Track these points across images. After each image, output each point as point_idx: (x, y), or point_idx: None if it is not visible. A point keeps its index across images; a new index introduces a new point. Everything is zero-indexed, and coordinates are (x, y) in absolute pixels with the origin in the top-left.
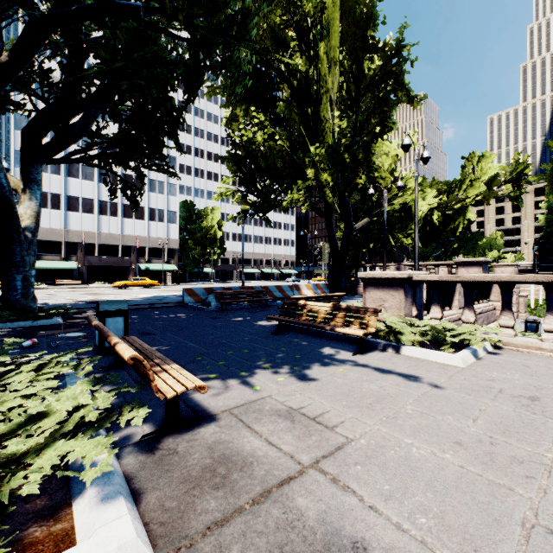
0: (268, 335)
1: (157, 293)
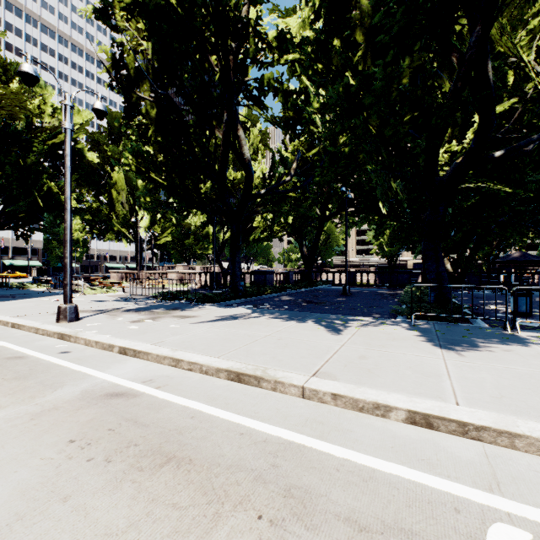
0: None
1: None
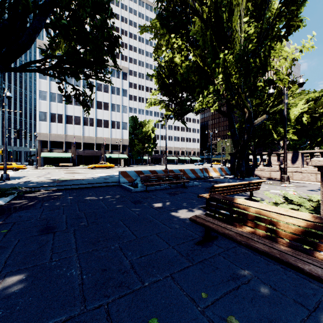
0: (192, 247)
1: (110, 172)
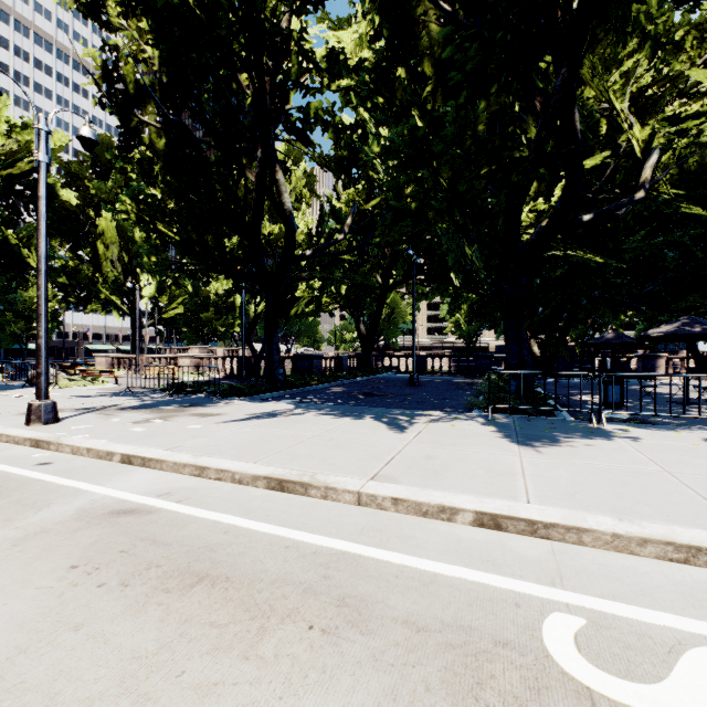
0: None
1: None
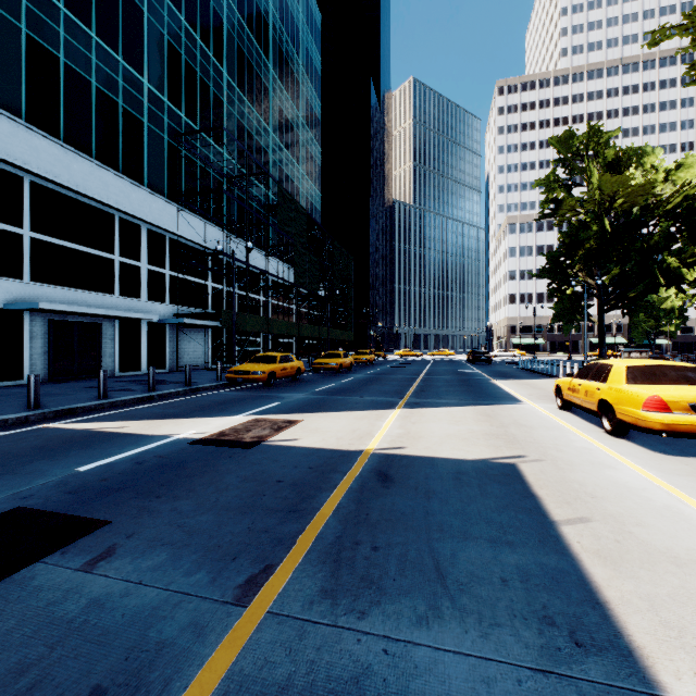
0: None
1: None
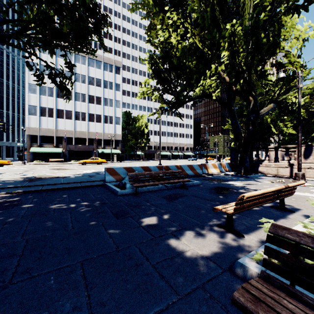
0: None
1: (100, 168)
